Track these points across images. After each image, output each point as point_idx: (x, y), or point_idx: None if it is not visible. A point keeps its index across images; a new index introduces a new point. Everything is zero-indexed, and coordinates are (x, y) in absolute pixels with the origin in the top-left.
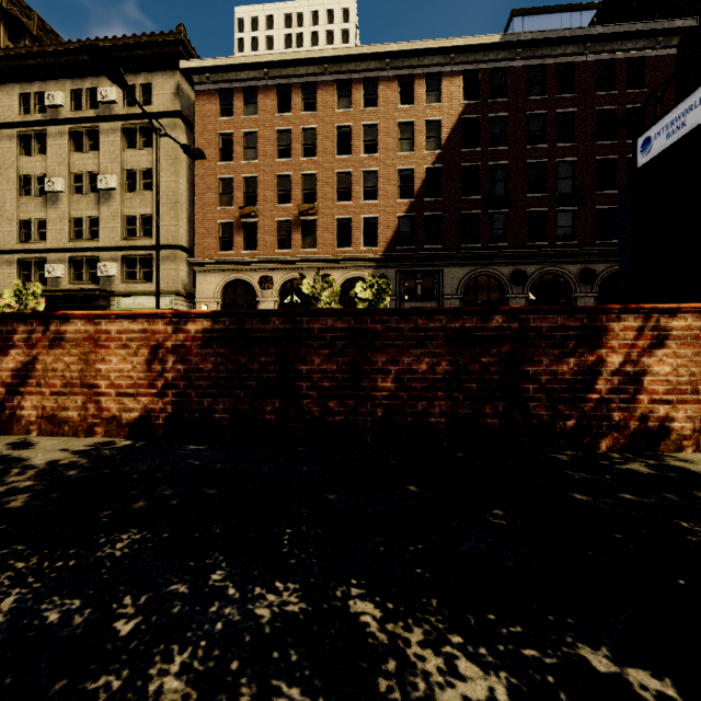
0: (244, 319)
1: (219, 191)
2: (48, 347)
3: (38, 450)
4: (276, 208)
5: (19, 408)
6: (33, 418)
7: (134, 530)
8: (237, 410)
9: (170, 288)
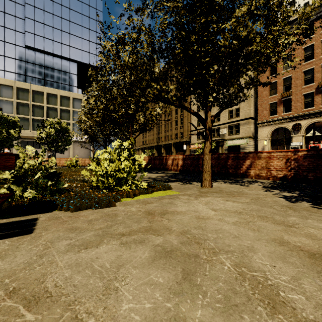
0: (319, 151)
1: (269, 89)
2: (257, 159)
3: (261, 181)
4: (303, 88)
5: (249, 172)
6: (253, 175)
7: (307, 190)
8: (316, 176)
9: (246, 135)
